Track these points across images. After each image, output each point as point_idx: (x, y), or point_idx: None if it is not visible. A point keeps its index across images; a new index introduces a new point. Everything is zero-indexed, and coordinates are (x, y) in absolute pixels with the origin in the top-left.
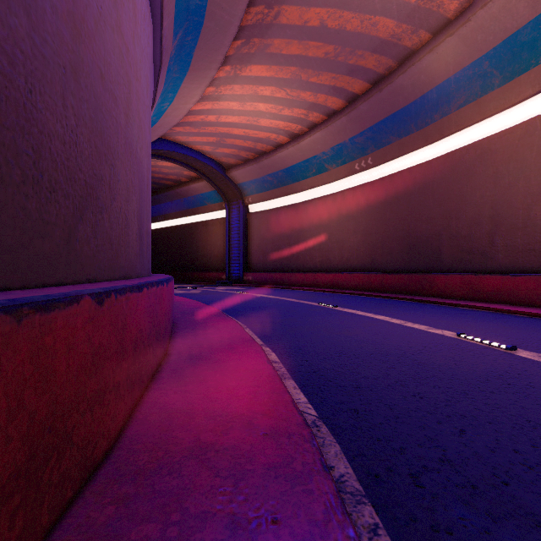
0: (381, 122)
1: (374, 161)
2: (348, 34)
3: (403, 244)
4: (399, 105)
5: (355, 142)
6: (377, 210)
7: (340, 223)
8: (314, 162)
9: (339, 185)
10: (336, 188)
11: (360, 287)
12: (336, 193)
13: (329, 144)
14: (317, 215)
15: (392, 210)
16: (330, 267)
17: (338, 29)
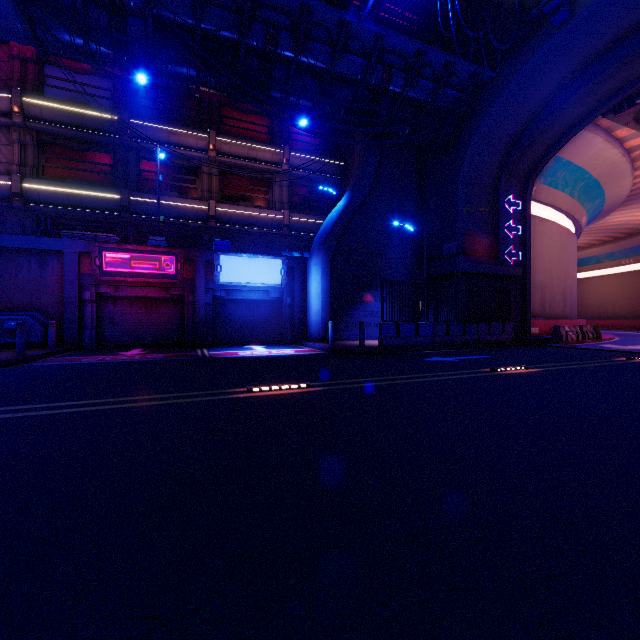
0: (635, 247)
1: (634, 261)
2: (610, 228)
3: None
4: None
5: (621, 252)
6: (636, 286)
7: (612, 292)
8: (594, 258)
9: (612, 270)
10: (610, 271)
11: (625, 327)
12: (610, 275)
13: (603, 252)
14: (596, 286)
15: None
16: (606, 316)
17: (605, 228)
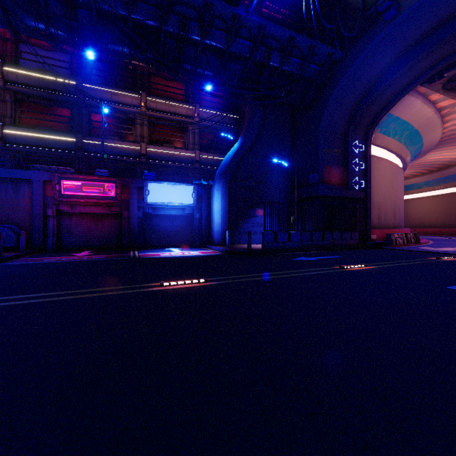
0: (444, 177)
1: (444, 187)
2: (427, 164)
3: (455, 218)
4: (450, 174)
5: (434, 181)
6: (445, 205)
7: (428, 209)
8: (416, 185)
9: (428, 193)
10: (427, 194)
11: (437, 234)
12: (427, 196)
13: (422, 181)
14: (417, 205)
15: (451, 206)
16: (424, 226)
17: (423, 164)
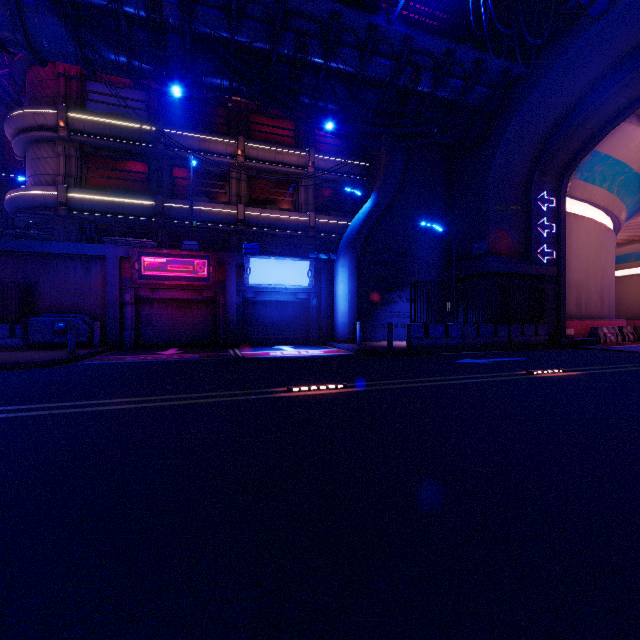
0: None
1: None
2: None
3: None
4: None
5: None
6: None
7: None
8: (633, 255)
9: None
10: None
11: None
12: None
13: None
14: (635, 285)
15: None
16: None
17: None
